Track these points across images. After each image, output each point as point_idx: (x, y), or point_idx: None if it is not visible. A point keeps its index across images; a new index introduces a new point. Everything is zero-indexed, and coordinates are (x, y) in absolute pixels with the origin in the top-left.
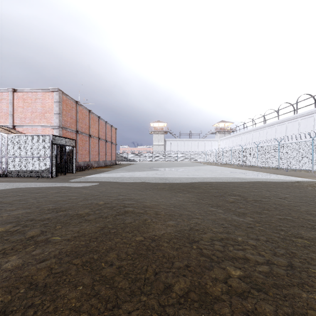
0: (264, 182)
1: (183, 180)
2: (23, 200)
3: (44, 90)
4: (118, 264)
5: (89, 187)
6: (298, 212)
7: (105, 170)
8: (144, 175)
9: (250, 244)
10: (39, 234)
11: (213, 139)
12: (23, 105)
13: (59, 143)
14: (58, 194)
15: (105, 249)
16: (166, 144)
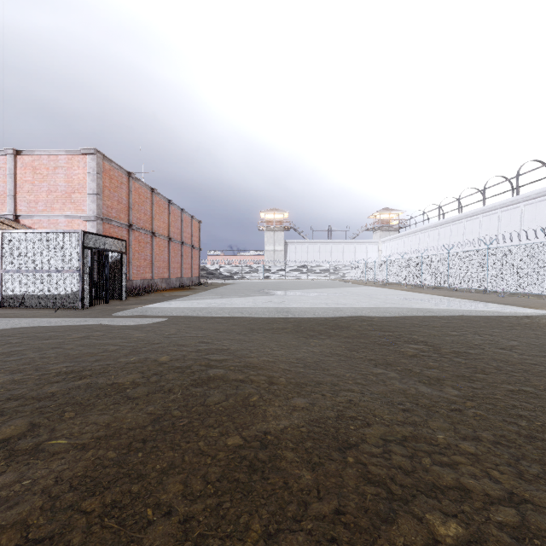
0: (467, 318)
1: (320, 313)
2: (15, 354)
3: (71, 151)
4: (183, 511)
5: (146, 326)
6: (543, 377)
7: (180, 294)
8: (248, 303)
9: (464, 450)
10: (24, 433)
11: (370, 240)
12: (34, 179)
13: (96, 247)
14: (84, 341)
15: (160, 468)
16: (288, 249)
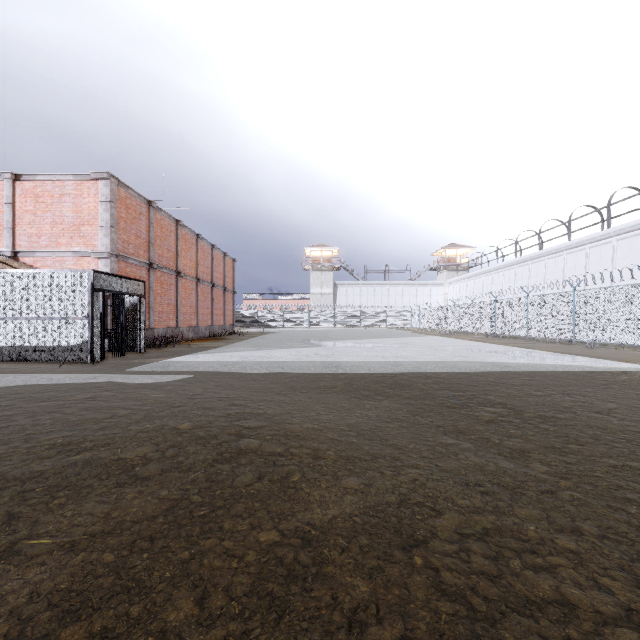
0: (553, 374)
1: (376, 368)
2: (2, 420)
3: (80, 176)
4: None
5: (166, 385)
6: None
7: (210, 345)
8: (291, 356)
9: (562, 547)
10: None
11: (434, 282)
12: (36, 208)
13: (109, 289)
14: (89, 404)
15: (170, 577)
16: (338, 292)
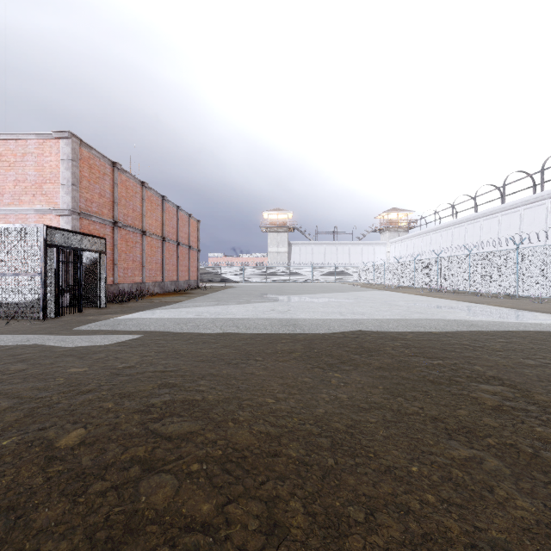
0: (528, 335)
1: (336, 327)
2: None
3: (42, 135)
4: None
5: (101, 351)
6: None
7: (172, 300)
8: (247, 312)
9: None
10: None
11: (377, 242)
12: None
13: (64, 245)
14: None
15: None
16: (292, 251)
